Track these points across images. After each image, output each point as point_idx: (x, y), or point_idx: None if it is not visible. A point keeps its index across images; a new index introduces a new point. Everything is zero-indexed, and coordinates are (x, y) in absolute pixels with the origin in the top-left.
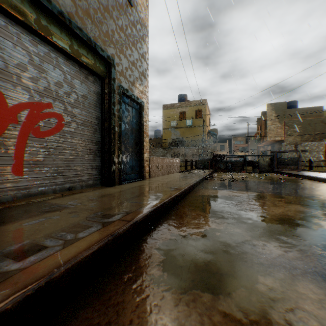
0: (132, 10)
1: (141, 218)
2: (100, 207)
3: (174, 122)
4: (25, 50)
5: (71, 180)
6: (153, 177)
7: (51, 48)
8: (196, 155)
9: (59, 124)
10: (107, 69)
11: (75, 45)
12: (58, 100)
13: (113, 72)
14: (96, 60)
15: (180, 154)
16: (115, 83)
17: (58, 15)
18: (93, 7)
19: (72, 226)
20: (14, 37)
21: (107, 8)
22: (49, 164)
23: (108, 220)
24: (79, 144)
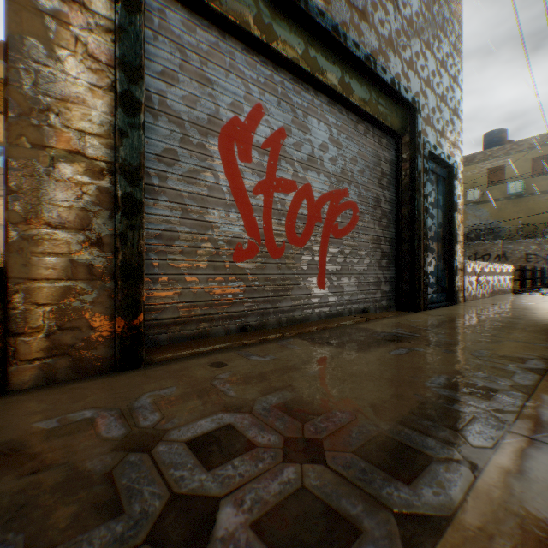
0: (440, 5)
1: None
2: (466, 343)
3: (474, 191)
4: (326, 123)
5: (364, 298)
6: (468, 299)
7: (346, 112)
8: (535, 256)
9: (353, 217)
10: (406, 119)
11: (373, 96)
12: (352, 183)
13: (418, 121)
14: (394, 110)
15: (489, 256)
16: (420, 140)
17: (364, 61)
18: (396, 28)
19: (475, 366)
20: (317, 111)
21: (410, 21)
22: (344, 274)
23: (529, 366)
24: (372, 244)
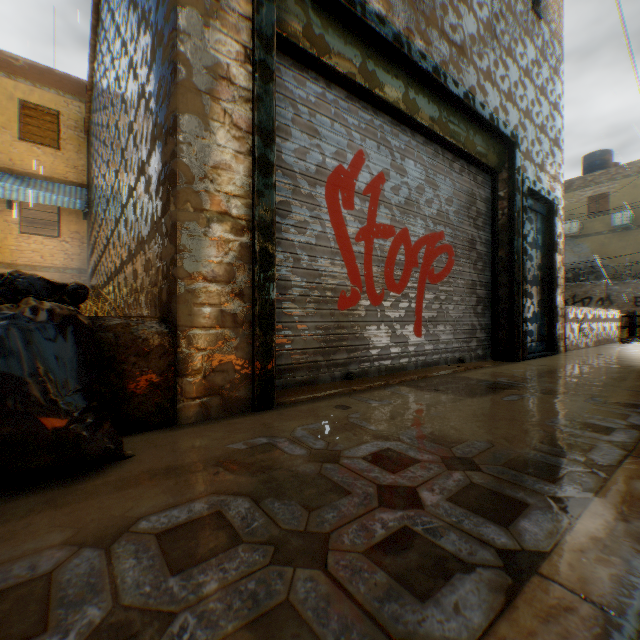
0: (539, 27)
1: None
2: (576, 391)
3: (572, 224)
4: (422, 164)
5: (460, 347)
6: (569, 349)
7: (441, 150)
8: None
9: (449, 260)
10: (503, 154)
11: (470, 133)
12: (448, 225)
13: (516, 157)
14: (491, 145)
15: (590, 299)
16: (519, 177)
17: (463, 99)
18: (494, 59)
19: (590, 410)
20: (414, 152)
21: (509, 49)
22: (440, 321)
23: None
24: (467, 289)
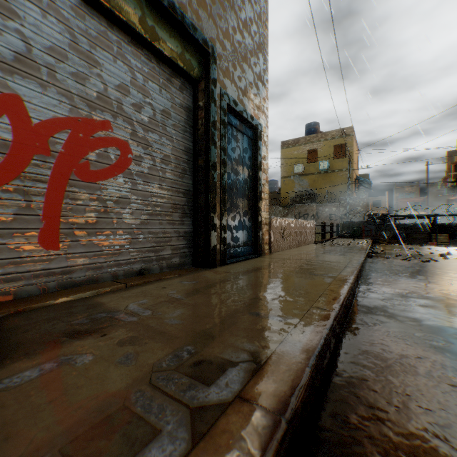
0: None
1: (303, 393)
2: (189, 328)
3: (299, 166)
4: (63, 23)
5: (143, 257)
6: (275, 251)
7: (108, 25)
8: (335, 215)
9: (122, 158)
10: (202, 65)
11: (148, 17)
12: (121, 117)
13: (212, 68)
14: (185, 48)
15: (308, 215)
16: (216, 89)
17: None
18: None
19: (100, 421)
20: None
21: None
22: (105, 228)
23: (209, 397)
24: (157, 194)
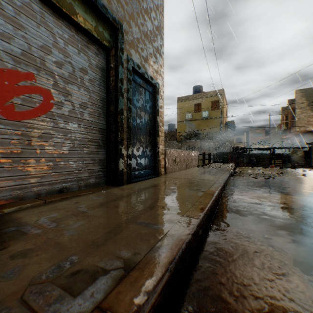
0: None
1: (157, 297)
2: (81, 238)
3: (189, 114)
4: None
5: (64, 179)
6: (169, 172)
7: None
8: (212, 148)
9: (45, 103)
10: (113, 37)
11: None
12: (44, 71)
13: (120, 40)
14: (98, 23)
15: (195, 147)
16: (123, 55)
17: None
18: None
19: None
20: None
21: None
22: (29, 157)
23: (70, 310)
24: (76, 131)
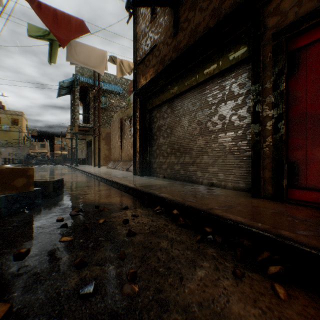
0: None
1: None
2: None
3: None
4: None
5: None
6: None
7: None
8: (13, 153)
9: None
10: None
11: None
12: None
13: None
14: None
15: None
16: None
17: None
18: None
19: None
20: None
21: None
22: None
23: None
24: None
